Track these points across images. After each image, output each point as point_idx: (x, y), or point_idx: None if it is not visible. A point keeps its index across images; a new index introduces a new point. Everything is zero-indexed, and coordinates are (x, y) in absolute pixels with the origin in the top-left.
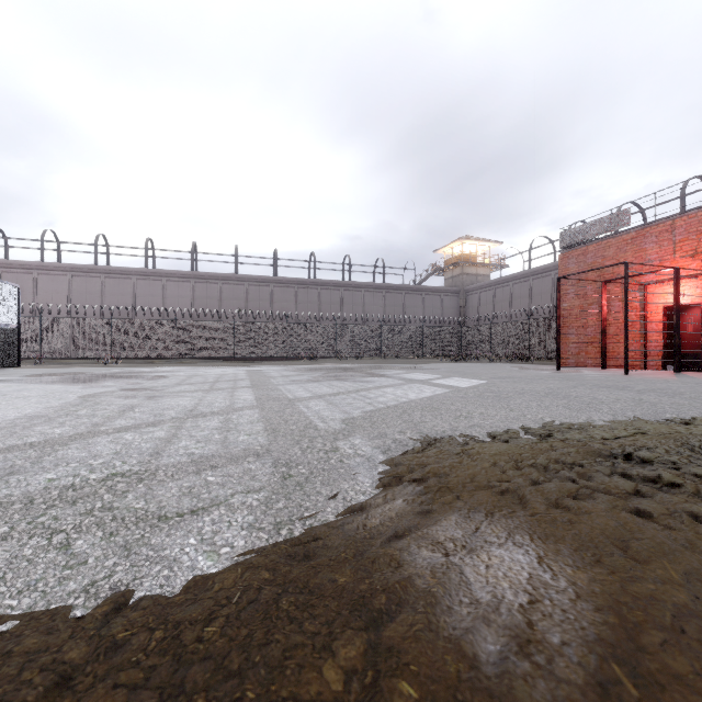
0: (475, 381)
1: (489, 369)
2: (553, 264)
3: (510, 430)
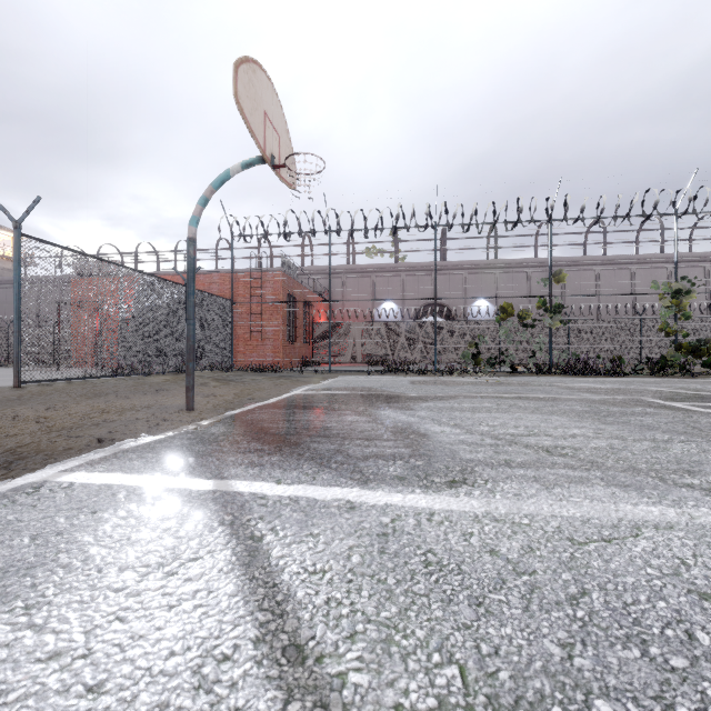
0: None
1: None
2: None
3: None
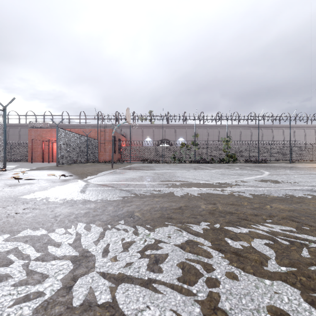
0: (17, 165)
1: (9, 163)
2: (20, 124)
3: (40, 166)
